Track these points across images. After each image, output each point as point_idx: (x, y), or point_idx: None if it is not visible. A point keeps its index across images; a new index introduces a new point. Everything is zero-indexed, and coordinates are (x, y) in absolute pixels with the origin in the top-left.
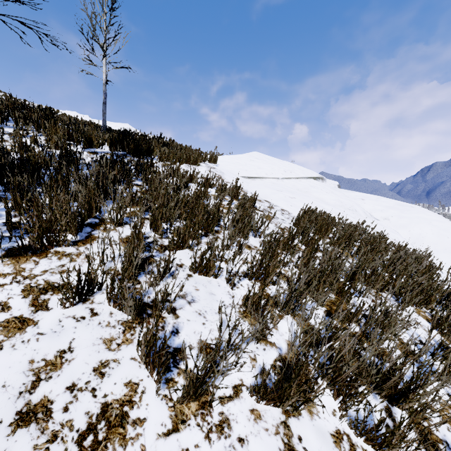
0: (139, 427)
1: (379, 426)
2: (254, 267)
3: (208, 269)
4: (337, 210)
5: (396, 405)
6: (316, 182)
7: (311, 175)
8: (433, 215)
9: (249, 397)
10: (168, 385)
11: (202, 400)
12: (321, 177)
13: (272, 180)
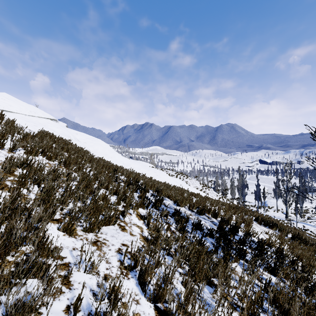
0: (1, 152)
1: (50, 156)
2: (21, 138)
3: (4, 136)
4: (60, 134)
5: (57, 160)
6: (52, 122)
7: (49, 117)
8: (104, 143)
9: (24, 154)
10: (4, 150)
11: (13, 152)
12: (56, 120)
13: (21, 115)
